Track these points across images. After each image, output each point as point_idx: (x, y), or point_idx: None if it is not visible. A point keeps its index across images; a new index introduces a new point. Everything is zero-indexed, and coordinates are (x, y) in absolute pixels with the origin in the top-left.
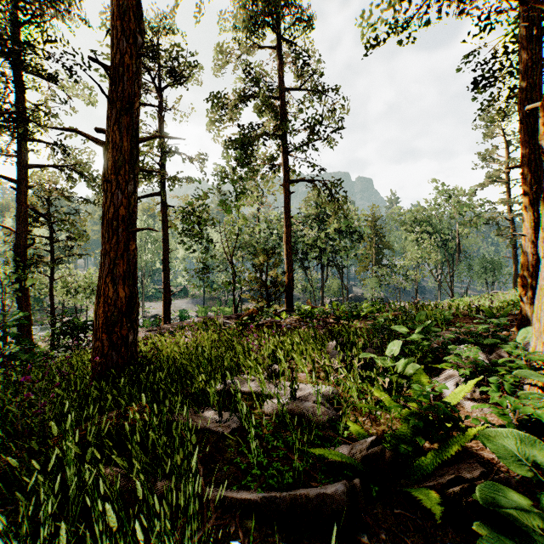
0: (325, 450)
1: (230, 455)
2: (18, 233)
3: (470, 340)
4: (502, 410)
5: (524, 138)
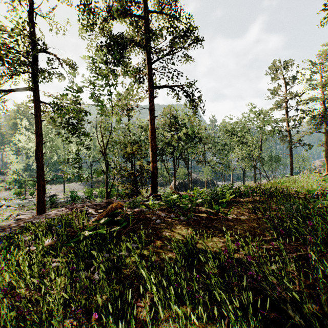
0: None
1: None
2: None
3: None
4: None
5: None
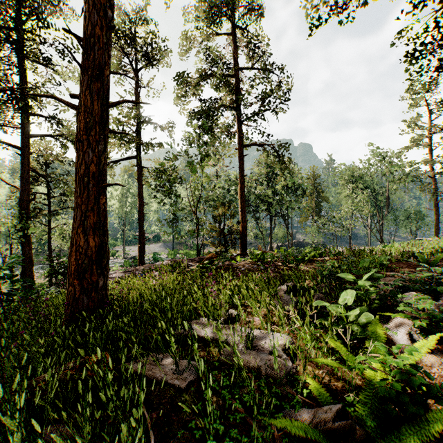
0: (287, 421)
1: (185, 415)
2: (22, 190)
3: (415, 287)
4: None
5: None
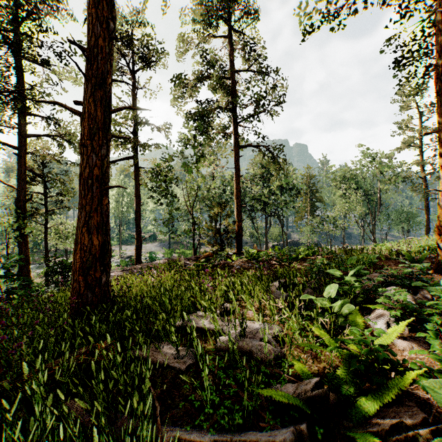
0: (273, 391)
1: (186, 391)
2: (18, 190)
3: (396, 282)
4: (441, 358)
5: (440, 108)
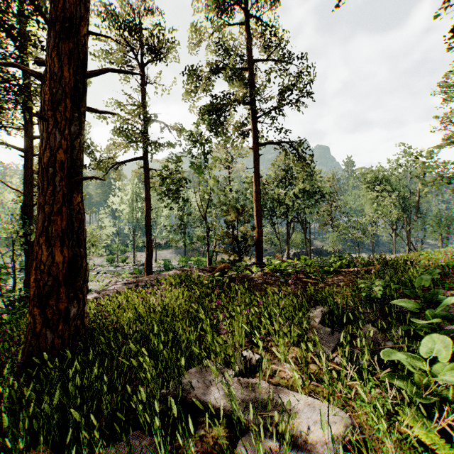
0: None
1: None
2: (25, 194)
3: None
4: None
5: None
